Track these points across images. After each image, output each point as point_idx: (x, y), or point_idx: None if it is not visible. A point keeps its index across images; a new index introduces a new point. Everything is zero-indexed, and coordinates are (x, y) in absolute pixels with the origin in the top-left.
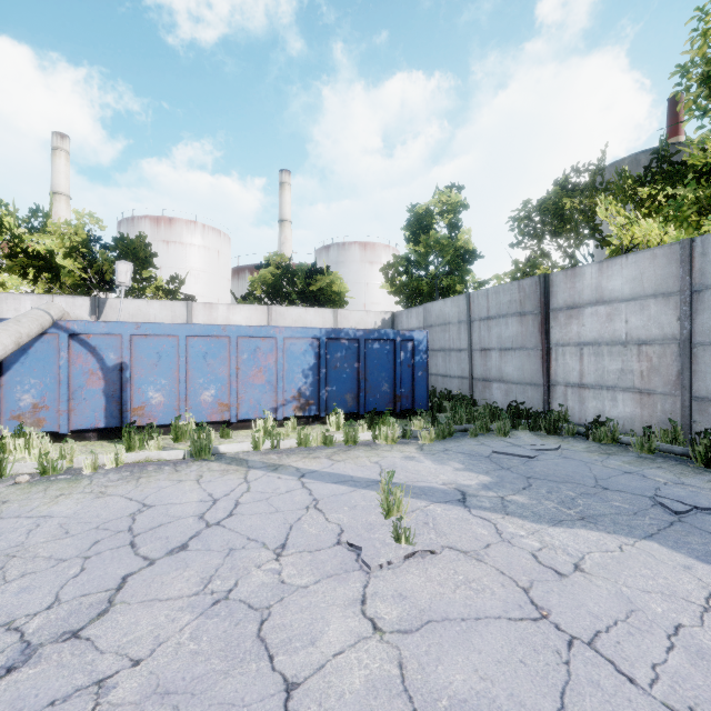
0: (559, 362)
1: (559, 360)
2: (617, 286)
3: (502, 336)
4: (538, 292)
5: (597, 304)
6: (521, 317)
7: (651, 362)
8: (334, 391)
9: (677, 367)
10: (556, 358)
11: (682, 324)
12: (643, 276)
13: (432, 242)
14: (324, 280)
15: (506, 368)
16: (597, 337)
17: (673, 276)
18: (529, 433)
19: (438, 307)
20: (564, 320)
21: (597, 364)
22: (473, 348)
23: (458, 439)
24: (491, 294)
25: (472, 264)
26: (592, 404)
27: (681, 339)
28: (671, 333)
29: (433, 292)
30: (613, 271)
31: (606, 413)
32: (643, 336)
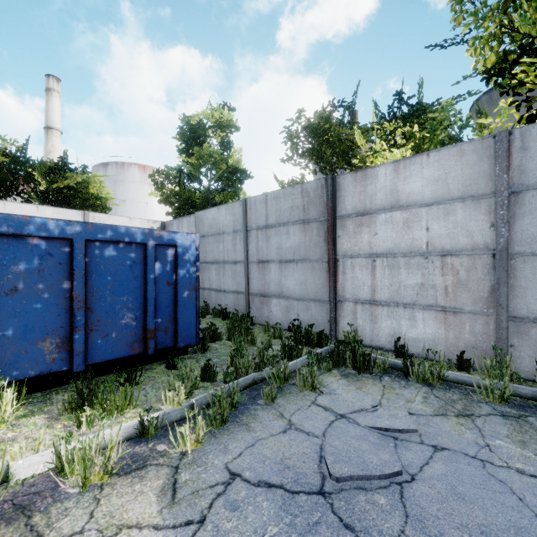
0: (347, 276)
1: (347, 273)
2: (416, 188)
3: (283, 246)
4: (324, 196)
5: (392, 210)
6: (305, 225)
7: (458, 276)
8: (10, 338)
9: (490, 281)
10: (343, 271)
11: (499, 231)
12: (448, 176)
13: (205, 155)
14: (75, 178)
15: (286, 282)
16: (392, 247)
17: (486, 175)
18: (341, 379)
19: (211, 215)
20: (354, 228)
21: (392, 278)
22: (250, 260)
23: (247, 415)
24: (270, 200)
25: (243, 184)
26: (386, 324)
27: (497, 248)
28: (483, 242)
29: (206, 206)
30: (412, 171)
31: (402, 334)
32: (448, 245)
